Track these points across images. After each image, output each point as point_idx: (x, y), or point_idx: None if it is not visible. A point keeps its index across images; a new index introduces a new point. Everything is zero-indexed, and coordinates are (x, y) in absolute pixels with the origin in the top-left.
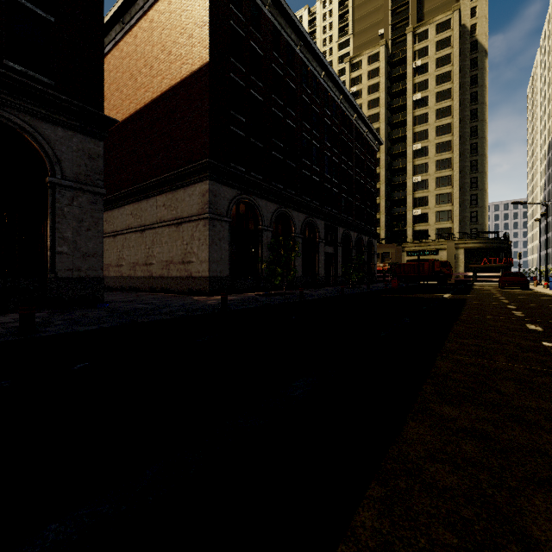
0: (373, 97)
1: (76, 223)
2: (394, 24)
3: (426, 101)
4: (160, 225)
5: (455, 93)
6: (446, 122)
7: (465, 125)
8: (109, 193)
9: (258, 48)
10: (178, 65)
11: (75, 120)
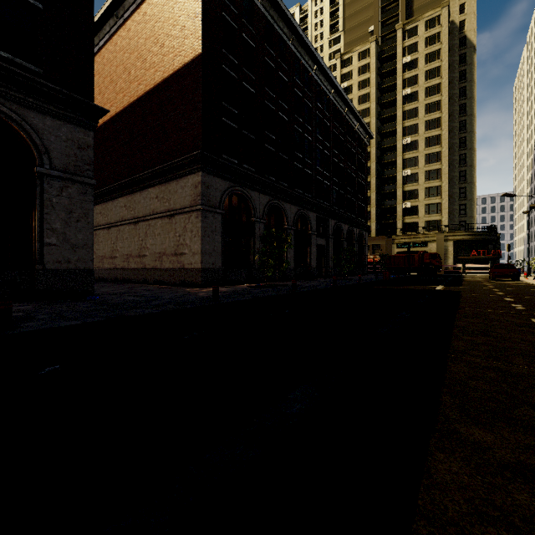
0: (363, 93)
1: (65, 214)
2: (384, 21)
3: (416, 96)
4: (153, 217)
5: (444, 88)
6: (435, 116)
7: (454, 119)
8: (103, 186)
9: (250, 41)
10: (170, 58)
11: (64, 109)
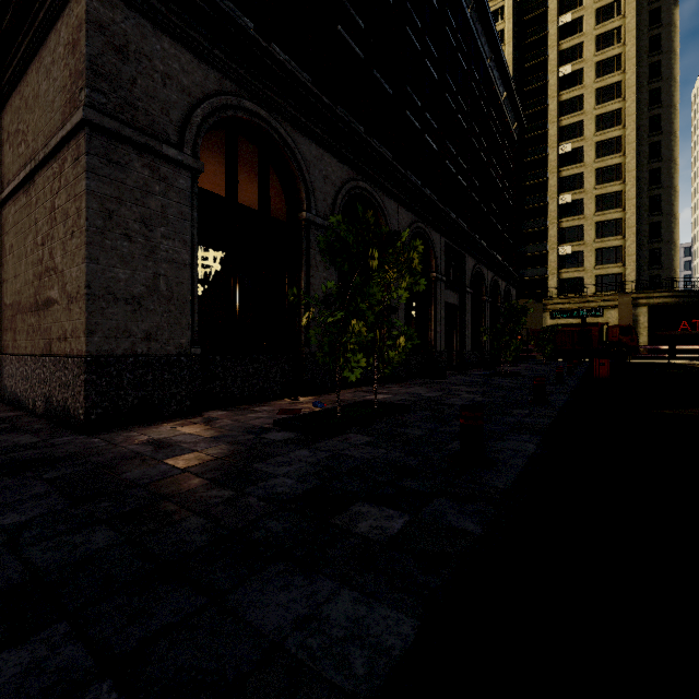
0: None
1: None
2: None
3: (579, 77)
4: (0, 199)
5: (629, 61)
6: (613, 107)
7: (640, 114)
8: None
9: None
10: None
11: None
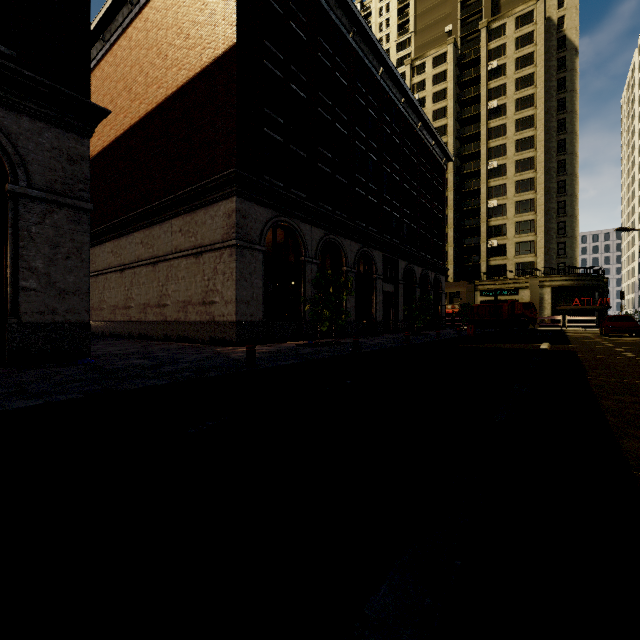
0: (439, 106)
1: (49, 249)
2: (464, 19)
3: (503, 110)
4: (176, 256)
5: (539, 100)
6: (528, 134)
7: (550, 138)
8: (115, 217)
9: (300, 31)
10: (197, 52)
11: (47, 107)
